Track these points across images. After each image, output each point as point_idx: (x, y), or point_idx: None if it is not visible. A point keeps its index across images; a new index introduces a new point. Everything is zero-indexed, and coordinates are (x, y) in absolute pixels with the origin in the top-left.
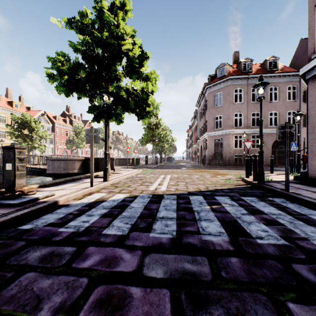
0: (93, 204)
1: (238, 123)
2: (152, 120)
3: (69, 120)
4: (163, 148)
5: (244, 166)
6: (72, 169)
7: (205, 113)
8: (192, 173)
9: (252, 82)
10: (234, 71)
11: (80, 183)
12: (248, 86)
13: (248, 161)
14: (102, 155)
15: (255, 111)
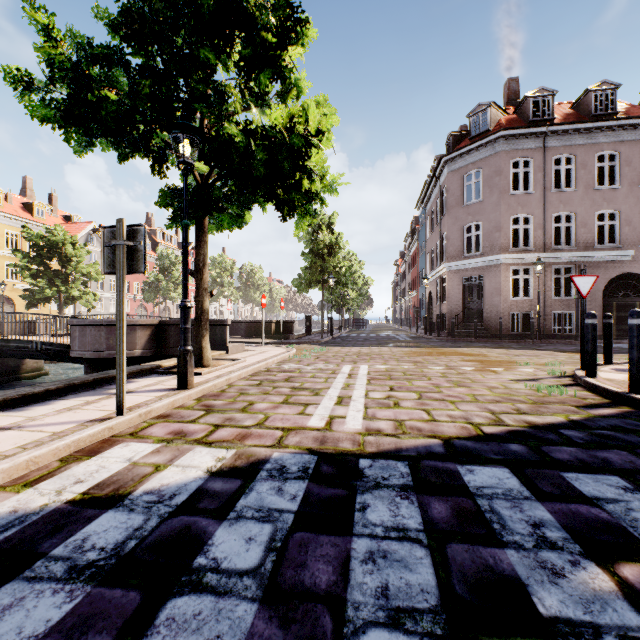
0: (52, 526)
1: (521, 240)
2: (321, 236)
3: (151, 243)
4: (346, 300)
5: (538, 340)
6: (129, 348)
7: (440, 219)
8: (422, 359)
9: (555, 144)
10: (509, 120)
11: (103, 398)
12: (544, 152)
13: (595, 329)
14: (219, 315)
15: (562, 210)
